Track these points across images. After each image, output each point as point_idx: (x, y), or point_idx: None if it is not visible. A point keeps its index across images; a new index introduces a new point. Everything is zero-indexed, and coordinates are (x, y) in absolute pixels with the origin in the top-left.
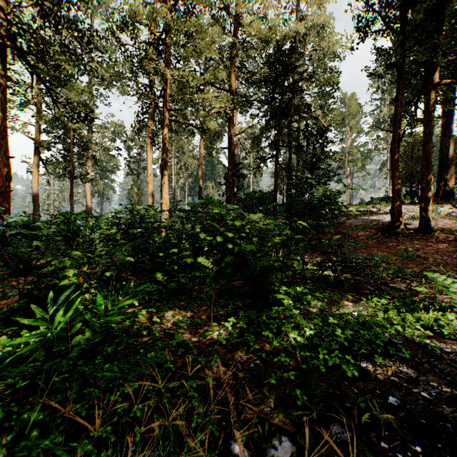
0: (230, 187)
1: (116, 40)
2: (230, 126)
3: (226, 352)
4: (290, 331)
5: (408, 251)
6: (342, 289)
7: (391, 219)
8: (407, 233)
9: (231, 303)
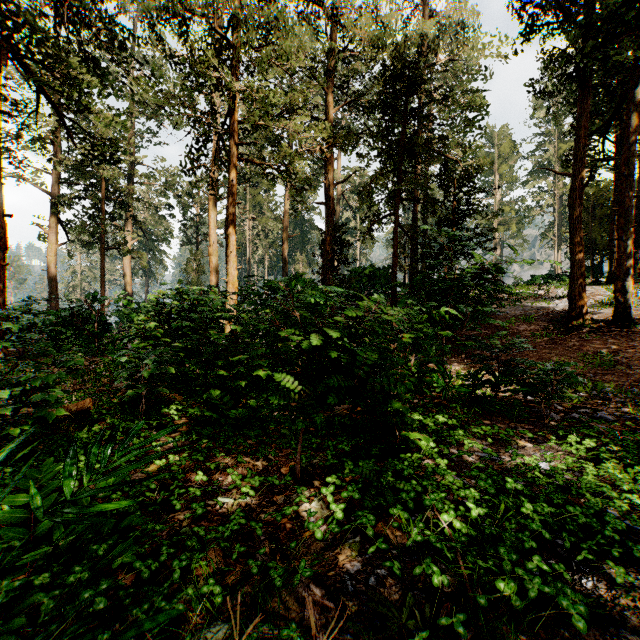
0: (328, 260)
1: (157, 38)
2: (329, 171)
3: (322, 547)
4: (440, 508)
5: (600, 355)
6: (509, 418)
7: (569, 306)
8: (594, 327)
9: (331, 445)
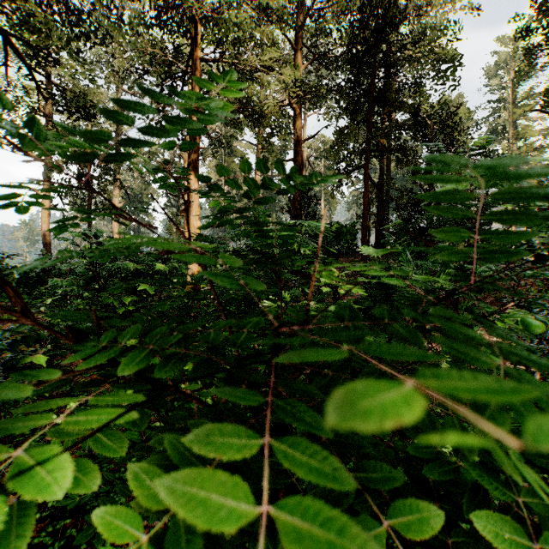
0: (296, 215)
1: None
2: (297, 127)
3: None
4: None
5: None
6: None
7: None
8: None
9: None
